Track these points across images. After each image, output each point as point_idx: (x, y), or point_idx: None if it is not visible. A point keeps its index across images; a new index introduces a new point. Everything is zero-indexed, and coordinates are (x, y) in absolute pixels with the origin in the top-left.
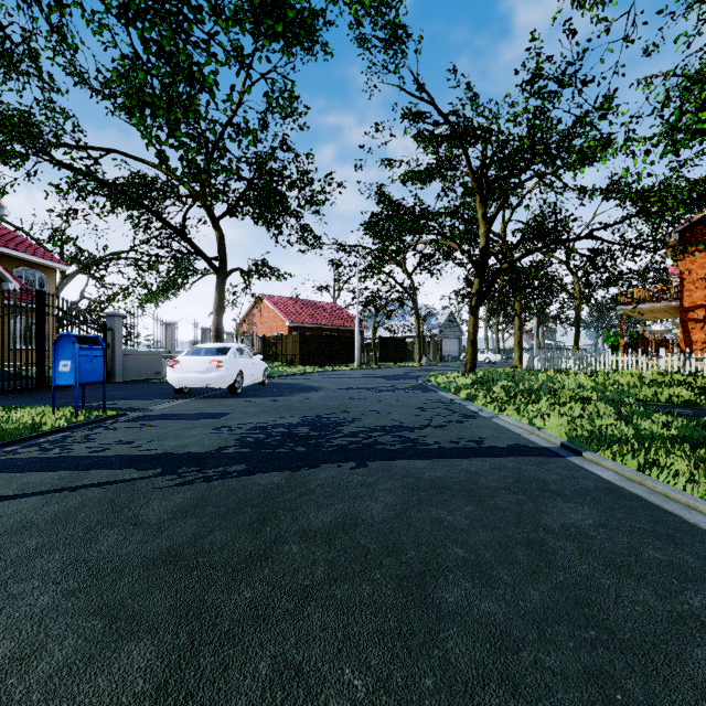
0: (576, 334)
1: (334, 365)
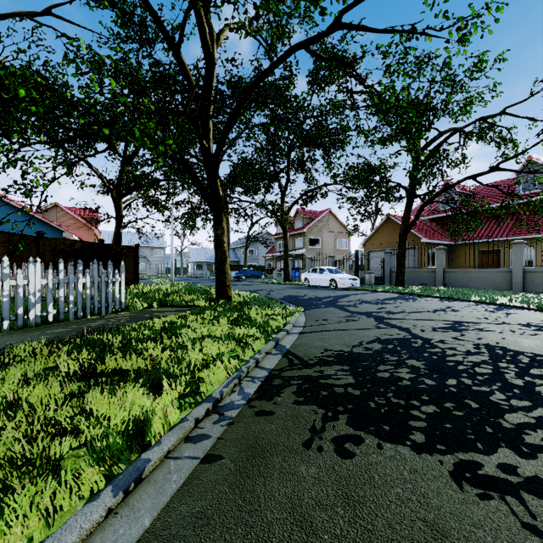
0: None
1: None
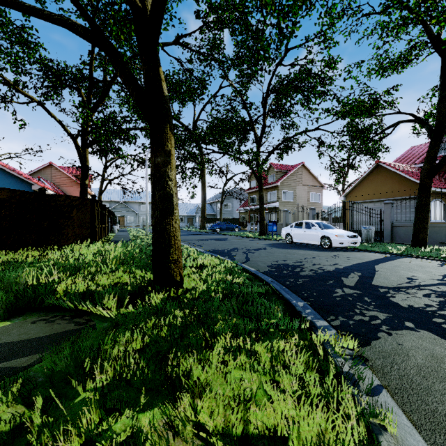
0: None
1: None
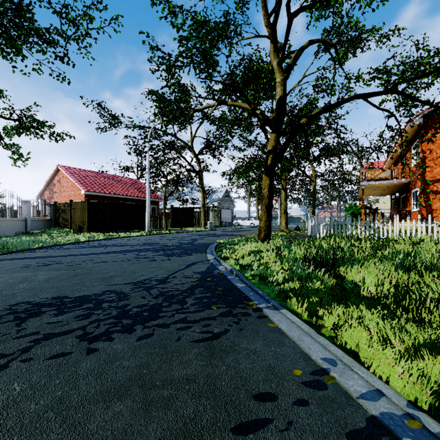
0: (313, 206)
1: (127, 231)
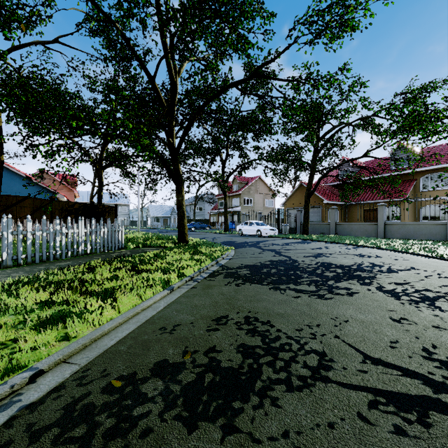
0: None
1: None
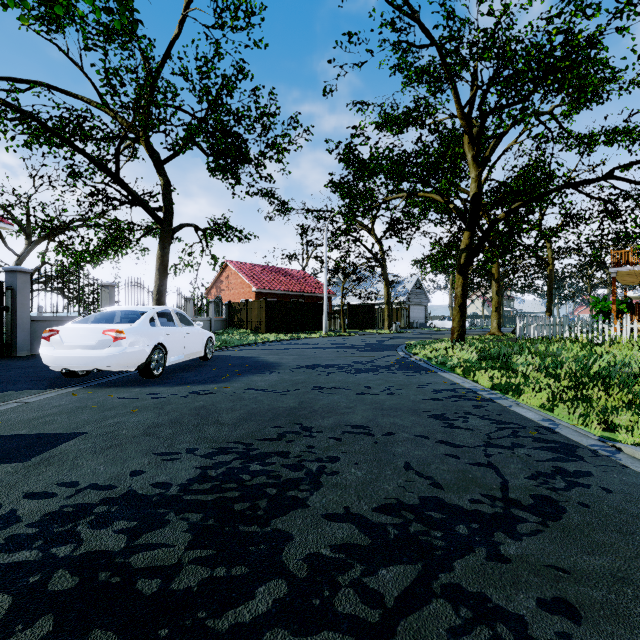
0: (549, 301)
1: (301, 332)
